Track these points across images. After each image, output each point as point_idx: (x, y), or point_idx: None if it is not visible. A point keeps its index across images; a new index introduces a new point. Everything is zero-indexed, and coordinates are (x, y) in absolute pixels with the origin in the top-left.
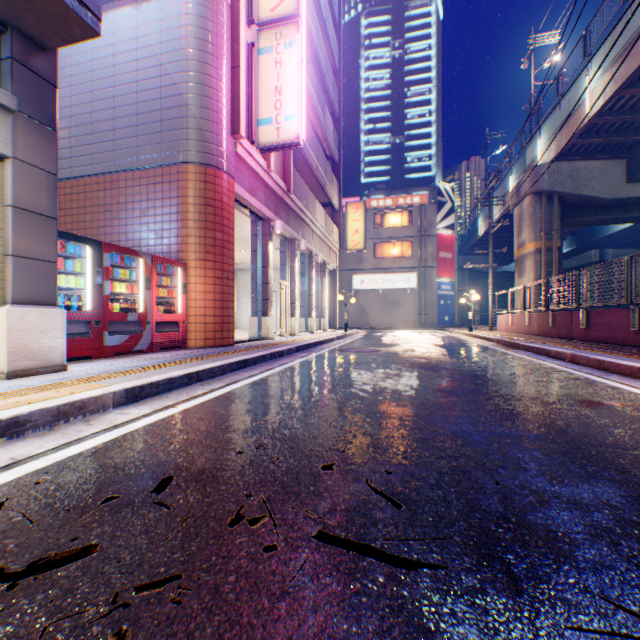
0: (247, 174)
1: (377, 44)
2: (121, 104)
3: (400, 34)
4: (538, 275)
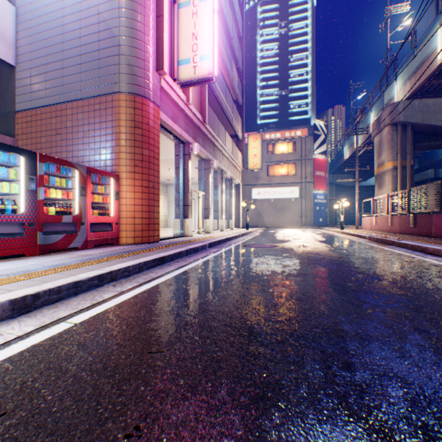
0: (170, 105)
1: (269, 25)
2: (68, 47)
3: (285, 17)
4: (395, 187)
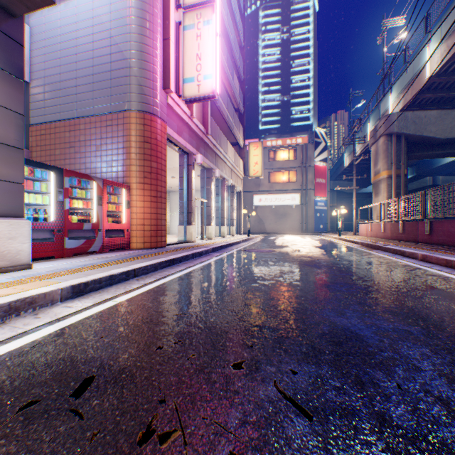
0: (176, 119)
1: (271, 29)
2: (81, 67)
3: (287, 22)
4: (390, 195)
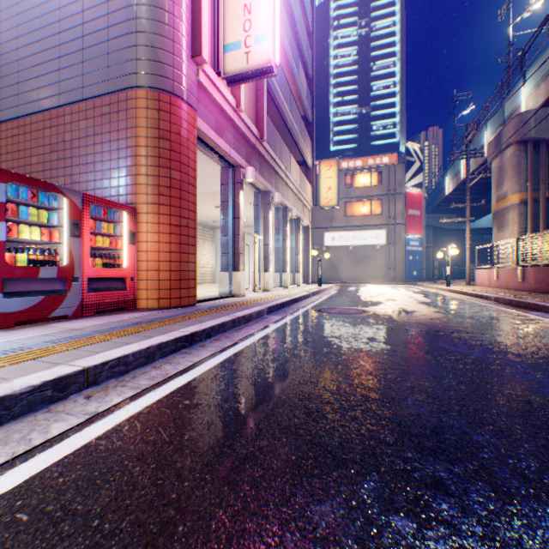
0: (213, 110)
1: (345, 24)
2: (67, 27)
3: (366, 13)
4: (523, 228)
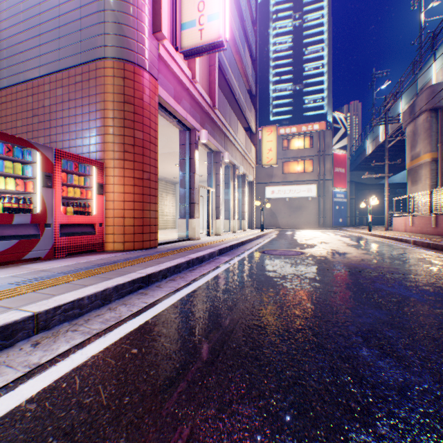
0: (172, 80)
1: (282, 17)
2: (46, 8)
3: (299, 8)
4: (434, 182)
